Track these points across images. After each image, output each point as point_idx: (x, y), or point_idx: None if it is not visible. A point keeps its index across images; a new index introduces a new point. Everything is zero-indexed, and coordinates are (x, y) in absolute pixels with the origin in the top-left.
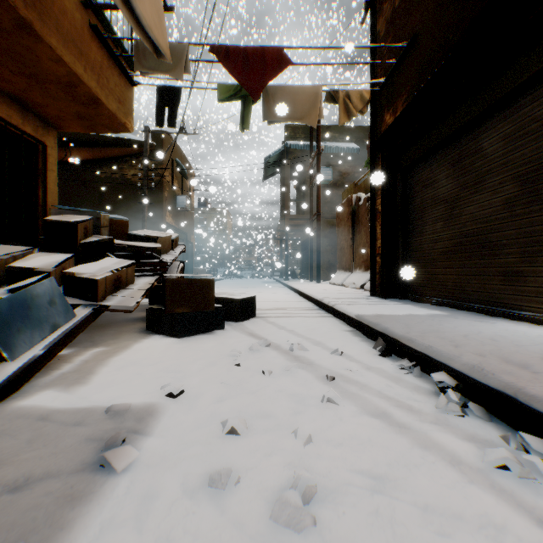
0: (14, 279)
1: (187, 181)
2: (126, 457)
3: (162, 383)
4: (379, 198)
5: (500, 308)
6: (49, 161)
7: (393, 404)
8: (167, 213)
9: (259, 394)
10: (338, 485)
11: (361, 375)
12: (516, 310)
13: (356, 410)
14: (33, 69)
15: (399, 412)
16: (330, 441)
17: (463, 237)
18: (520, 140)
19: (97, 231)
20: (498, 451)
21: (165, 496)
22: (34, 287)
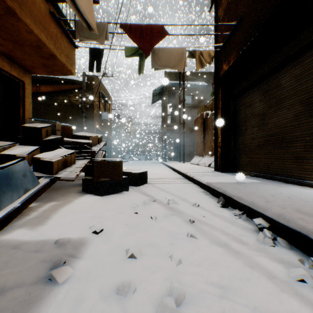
0: (3, 161)
1: (107, 104)
2: (65, 274)
3: (90, 225)
4: (219, 114)
5: (292, 178)
6: (26, 92)
7: (230, 238)
8: (96, 122)
9: (148, 231)
10: (198, 293)
11: (210, 219)
12: (301, 179)
13: (208, 242)
14: (16, 37)
15: (234, 243)
16: (192, 262)
17: (269, 136)
18: (304, 78)
19: (54, 133)
20: (298, 270)
21: (88, 300)
22: (14, 166)
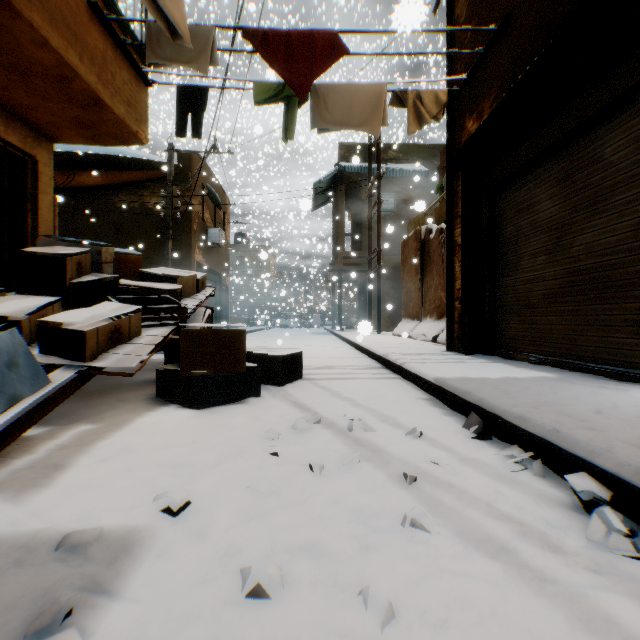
0: None
1: (220, 212)
2: None
3: (160, 487)
4: (459, 228)
5: (629, 369)
6: (42, 181)
7: (515, 529)
8: (196, 250)
9: (304, 508)
10: None
11: (454, 472)
12: None
13: (458, 541)
14: (12, 56)
15: (528, 547)
16: (425, 614)
17: (575, 274)
18: None
19: (98, 268)
20: None
21: None
22: None
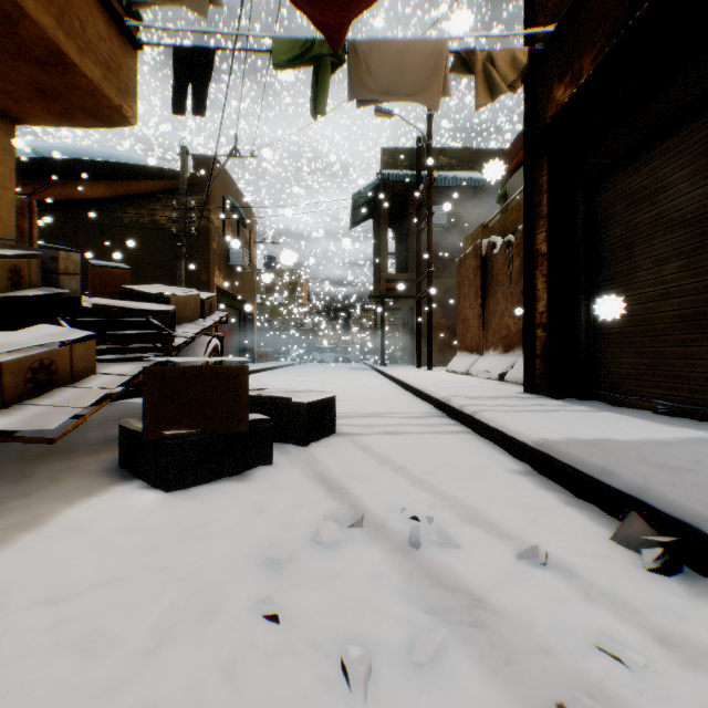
0: None
1: (245, 230)
2: None
3: None
4: (542, 232)
5: None
6: None
7: None
8: (216, 272)
9: None
10: None
11: (667, 689)
12: None
13: None
14: None
15: None
16: None
17: None
18: None
19: (54, 280)
20: None
21: None
22: None
